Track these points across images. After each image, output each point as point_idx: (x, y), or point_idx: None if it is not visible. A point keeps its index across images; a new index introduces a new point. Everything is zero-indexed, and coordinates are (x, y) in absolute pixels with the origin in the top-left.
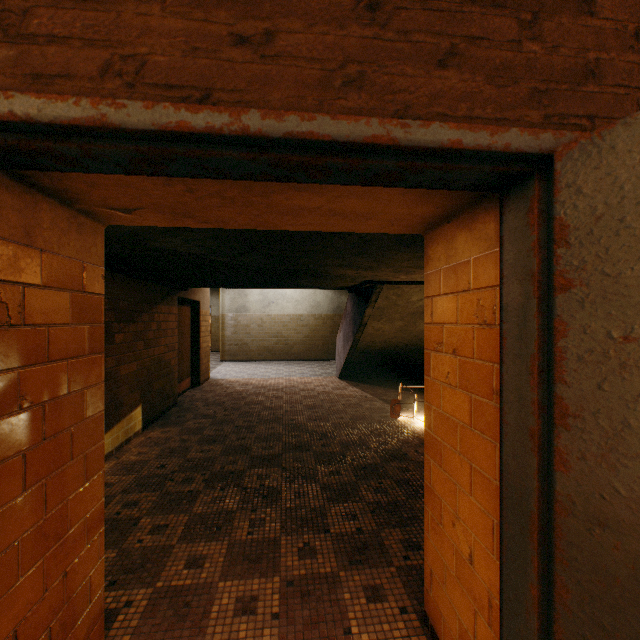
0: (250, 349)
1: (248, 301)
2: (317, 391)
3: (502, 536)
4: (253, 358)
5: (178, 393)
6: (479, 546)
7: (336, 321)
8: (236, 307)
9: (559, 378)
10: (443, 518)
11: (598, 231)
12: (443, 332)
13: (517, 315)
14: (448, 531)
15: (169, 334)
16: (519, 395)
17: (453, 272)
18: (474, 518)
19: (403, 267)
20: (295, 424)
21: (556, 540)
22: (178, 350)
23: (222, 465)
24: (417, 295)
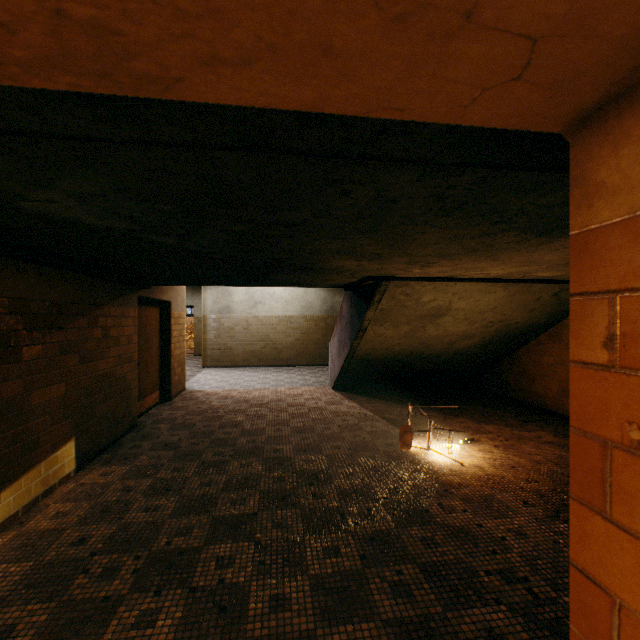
0: (235, 354)
1: (232, 301)
2: (308, 407)
3: None
4: (238, 364)
5: (140, 412)
6: None
7: (329, 323)
8: (219, 308)
9: None
10: None
11: None
12: None
13: None
14: None
15: (123, 342)
16: None
17: None
18: None
19: (423, 255)
20: (279, 458)
21: None
22: (140, 360)
23: (169, 537)
24: (430, 294)
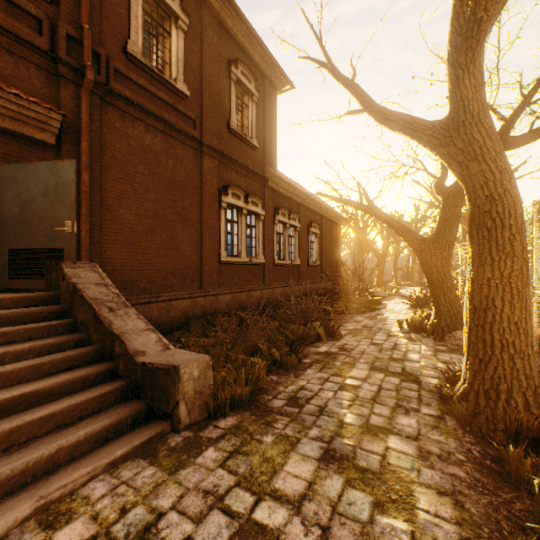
0: None
1: None
2: None
3: None
4: None
5: None
6: None
7: None
8: None
9: None
10: None
11: (3, 178)
12: None
13: None
14: None
15: None
16: None
17: None
18: None
19: None
20: None
21: None
22: None
23: None
24: None
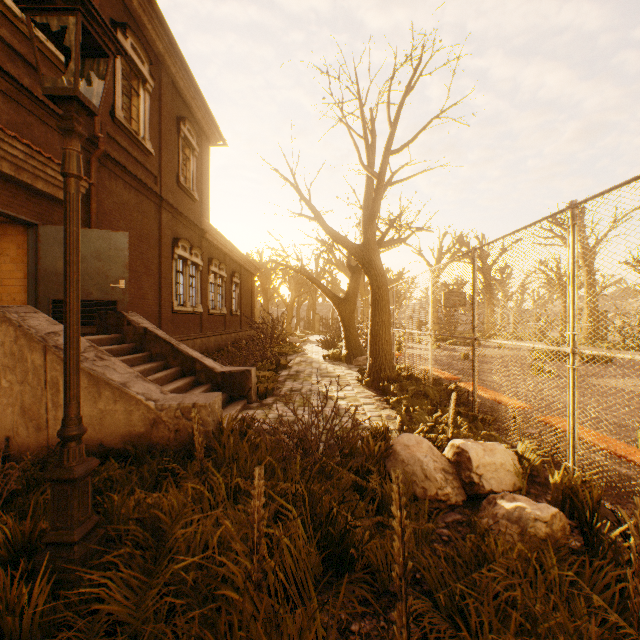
0: None
1: None
2: None
3: (29, 282)
4: None
5: None
6: (19, 295)
7: None
8: None
9: (40, 254)
10: (3, 298)
11: (45, 236)
12: (3, 251)
13: (32, 246)
14: (6, 300)
15: None
16: (33, 258)
17: (8, 236)
18: (17, 290)
19: None
20: None
21: (40, 274)
22: None
23: None
24: None
